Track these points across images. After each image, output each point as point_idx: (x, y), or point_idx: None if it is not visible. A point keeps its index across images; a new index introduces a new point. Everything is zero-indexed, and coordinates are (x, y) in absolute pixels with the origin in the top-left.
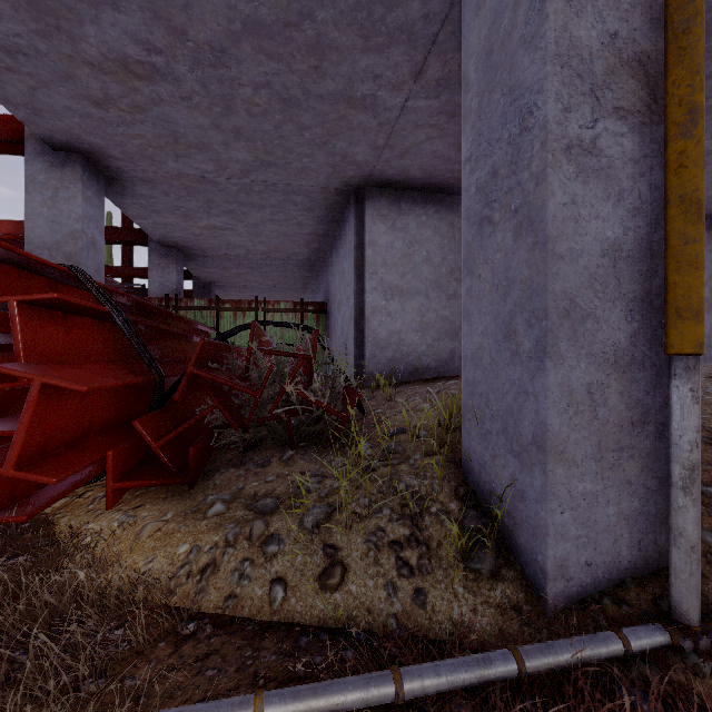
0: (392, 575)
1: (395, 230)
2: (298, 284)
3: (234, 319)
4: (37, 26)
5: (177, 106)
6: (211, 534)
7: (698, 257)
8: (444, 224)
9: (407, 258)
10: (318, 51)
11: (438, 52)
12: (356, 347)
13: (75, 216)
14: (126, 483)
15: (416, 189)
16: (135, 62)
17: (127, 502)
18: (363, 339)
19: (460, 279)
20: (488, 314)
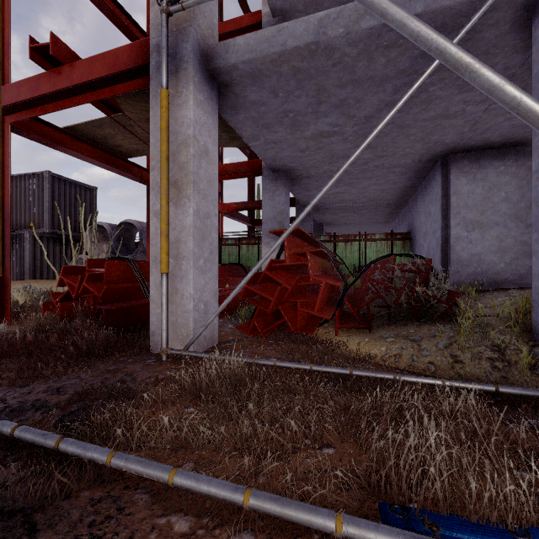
0: (488, 369)
1: (475, 181)
2: (384, 218)
3: (344, 247)
4: (290, 131)
5: (338, 143)
6: (393, 346)
7: None
8: (522, 169)
9: (486, 200)
10: (427, 102)
11: (516, 79)
12: (442, 265)
13: (281, 203)
14: (343, 326)
15: (495, 148)
16: (325, 132)
17: (342, 334)
18: (447, 260)
19: None
20: None
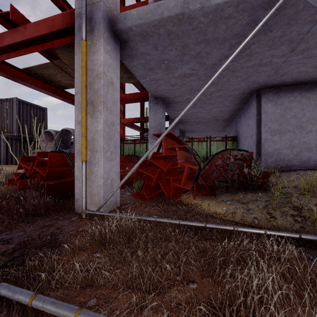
0: (292, 222)
1: (276, 105)
2: (220, 128)
3: (198, 145)
4: (166, 73)
5: (195, 81)
6: (231, 206)
7: None
8: (304, 98)
9: (283, 117)
10: (249, 55)
11: (304, 41)
12: (256, 156)
13: (160, 118)
14: (198, 193)
15: (288, 86)
16: (187, 74)
17: (198, 198)
18: (260, 152)
19: (313, 123)
20: None
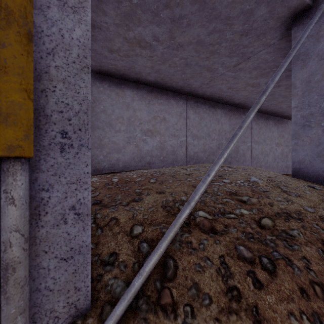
0: None
1: None
2: None
3: None
4: None
5: None
6: None
7: (6, 62)
8: (113, 93)
9: (92, 109)
10: None
11: None
12: None
13: None
14: None
15: (97, 72)
16: None
17: None
18: None
19: (122, 122)
20: None
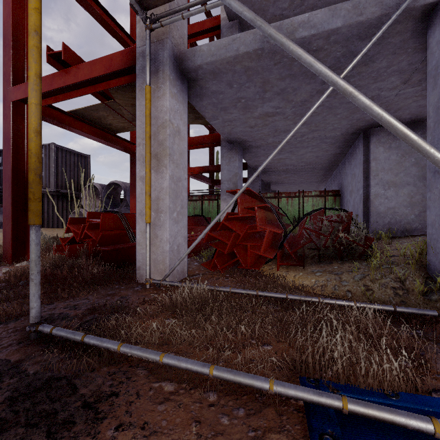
0: (391, 295)
1: (391, 149)
2: (319, 178)
3: (286, 202)
4: (242, 113)
5: (280, 121)
6: (321, 278)
7: None
8: None
9: (400, 164)
10: None
11: (419, 71)
12: (364, 217)
13: (235, 167)
14: (283, 263)
15: (406, 123)
16: (270, 113)
17: (282, 270)
18: (368, 212)
19: None
20: (437, 208)
